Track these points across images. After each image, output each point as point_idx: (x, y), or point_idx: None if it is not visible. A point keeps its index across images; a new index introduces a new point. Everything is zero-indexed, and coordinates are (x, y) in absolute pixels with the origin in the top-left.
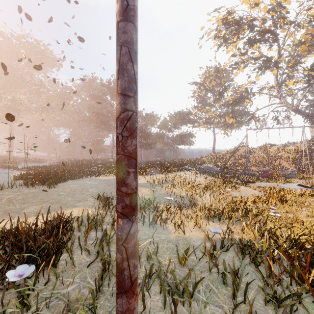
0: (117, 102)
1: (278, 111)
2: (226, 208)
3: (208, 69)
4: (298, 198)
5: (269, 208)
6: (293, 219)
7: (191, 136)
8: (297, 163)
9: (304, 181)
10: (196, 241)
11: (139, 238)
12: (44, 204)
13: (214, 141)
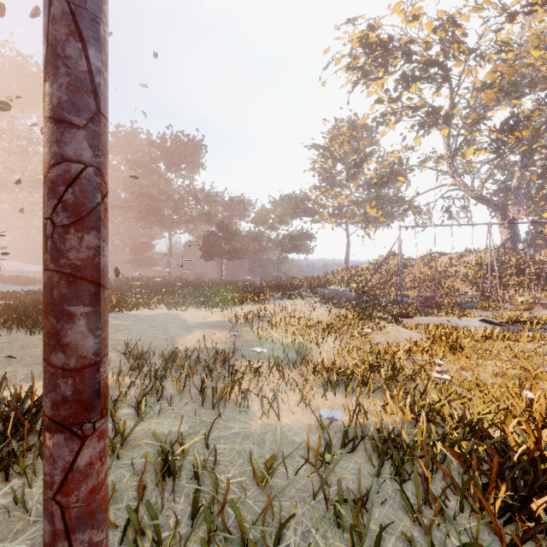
0: (44, 140)
1: (450, 197)
2: (361, 364)
3: (337, 124)
4: (480, 343)
5: (434, 362)
6: (471, 380)
7: (309, 237)
8: (480, 283)
9: (491, 313)
10: (300, 433)
11: (187, 432)
12: (10, 367)
13: (347, 247)
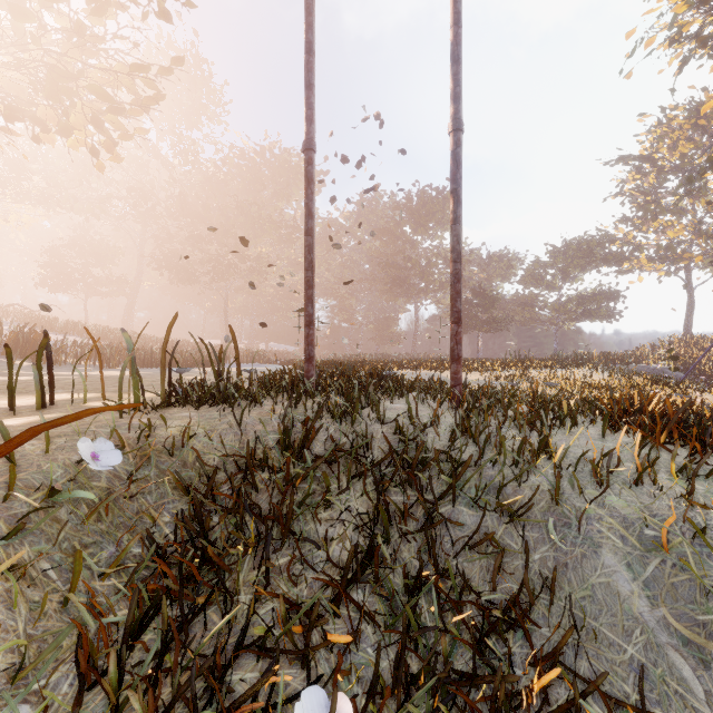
0: (451, 266)
1: None
2: None
3: (666, 115)
4: None
5: None
6: None
7: (613, 296)
8: None
9: None
10: None
11: None
12: None
13: (688, 307)
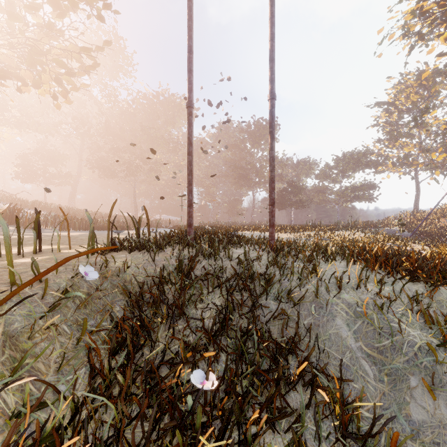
0: (269, 174)
1: None
2: None
3: (403, 78)
4: None
5: None
6: None
7: (372, 187)
8: None
9: None
10: None
11: None
12: None
13: (416, 193)
